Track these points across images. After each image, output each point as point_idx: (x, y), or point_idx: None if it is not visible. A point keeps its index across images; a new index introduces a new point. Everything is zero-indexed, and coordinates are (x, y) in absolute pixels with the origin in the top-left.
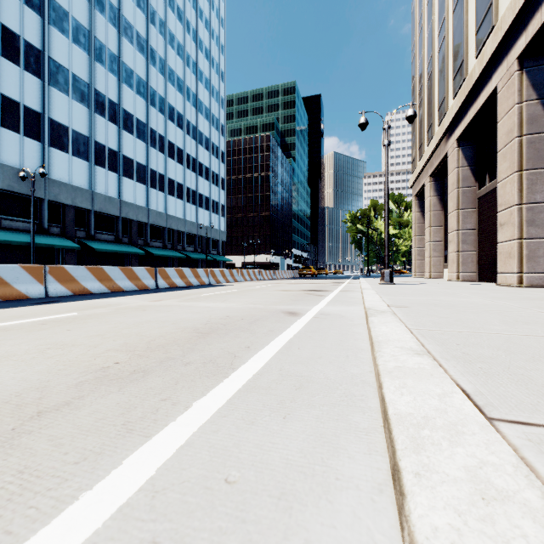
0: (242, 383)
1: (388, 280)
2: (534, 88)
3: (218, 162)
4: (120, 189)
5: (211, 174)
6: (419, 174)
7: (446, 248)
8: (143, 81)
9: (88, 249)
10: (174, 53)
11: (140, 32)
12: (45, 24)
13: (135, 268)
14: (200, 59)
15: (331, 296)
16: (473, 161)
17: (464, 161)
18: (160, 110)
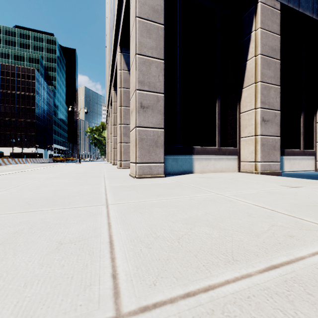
0: None
1: (78, 162)
2: None
3: None
4: None
5: None
6: (106, 121)
7: None
8: None
9: None
10: None
11: None
12: None
13: None
14: None
15: None
16: None
17: None
18: None
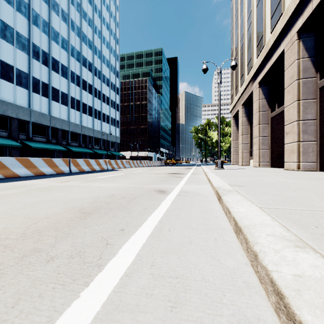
0: (103, 299)
1: (220, 166)
2: (306, 51)
3: (114, 94)
4: (50, 108)
5: (110, 101)
6: (235, 104)
7: (251, 148)
8: (65, 40)
9: (28, 147)
10: (86, 24)
11: (64, 9)
12: None
13: (54, 159)
14: (103, 29)
15: (186, 177)
16: (267, 96)
17: (263, 95)
18: (77, 59)
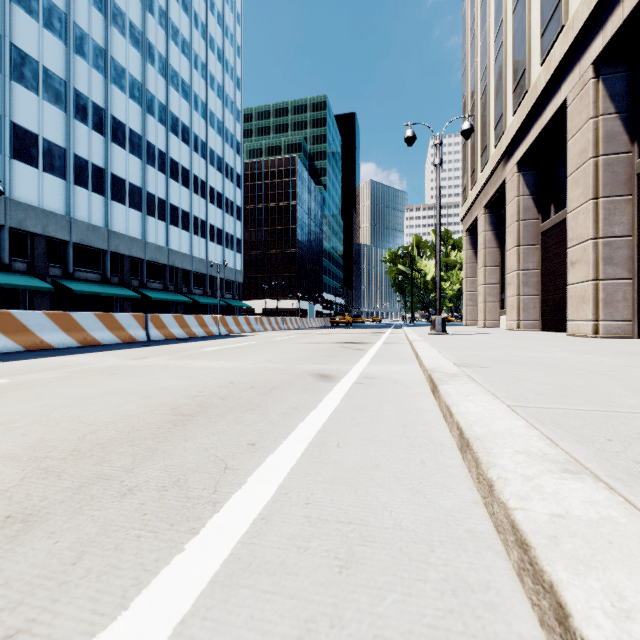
0: (224, 554)
1: (439, 329)
2: (611, 100)
3: (233, 187)
4: (107, 215)
5: (224, 201)
6: (471, 205)
7: (503, 292)
8: (138, 82)
9: (65, 291)
10: (178, 51)
11: (134, 22)
12: (6, 0)
13: (117, 314)
14: (210, 60)
15: (373, 350)
16: (535, 190)
17: (525, 188)
18: (160, 120)
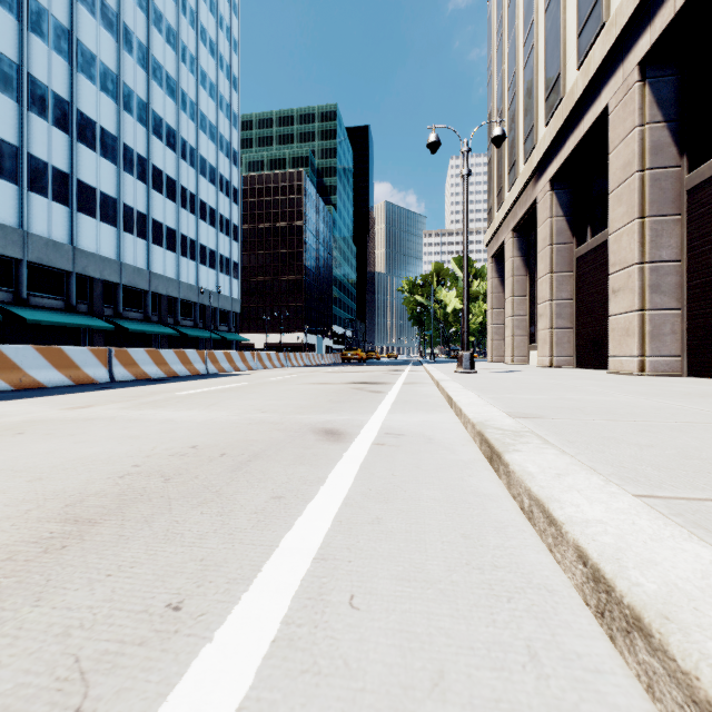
0: None
1: (467, 366)
2: (659, 107)
3: (228, 203)
4: (73, 230)
5: (218, 218)
6: (498, 228)
7: (532, 325)
8: (111, 73)
9: (18, 320)
10: (162, 40)
11: (107, 0)
12: None
13: (68, 348)
14: (202, 54)
15: (393, 392)
16: (569, 210)
17: (559, 209)
18: (139, 120)
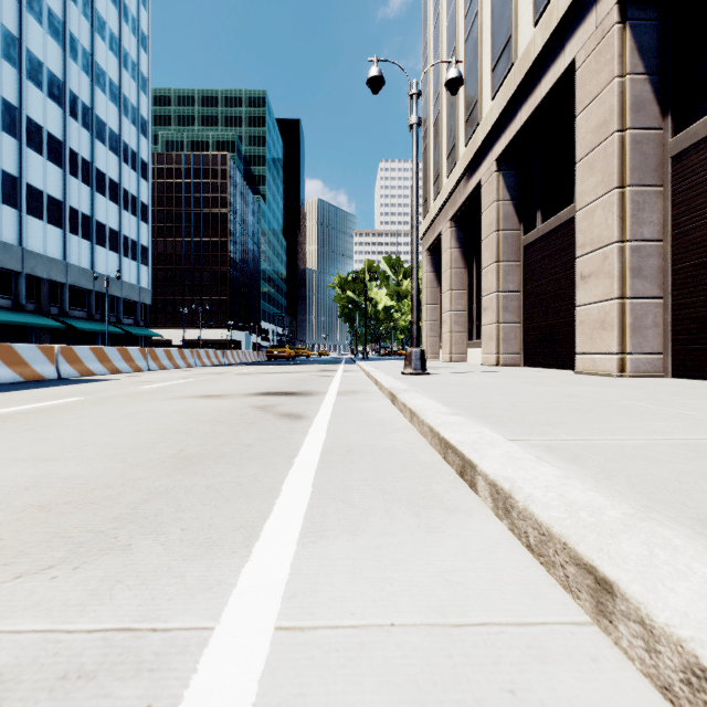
0: None
1: (418, 366)
2: (640, 55)
3: (135, 177)
4: None
5: (122, 194)
6: (434, 219)
7: (471, 320)
8: None
9: None
10: None
11: None
12: None
13: None
14: None
15: (322, 417)
16: (516, 194)
17: (506, 191)
18: (6, 57)
